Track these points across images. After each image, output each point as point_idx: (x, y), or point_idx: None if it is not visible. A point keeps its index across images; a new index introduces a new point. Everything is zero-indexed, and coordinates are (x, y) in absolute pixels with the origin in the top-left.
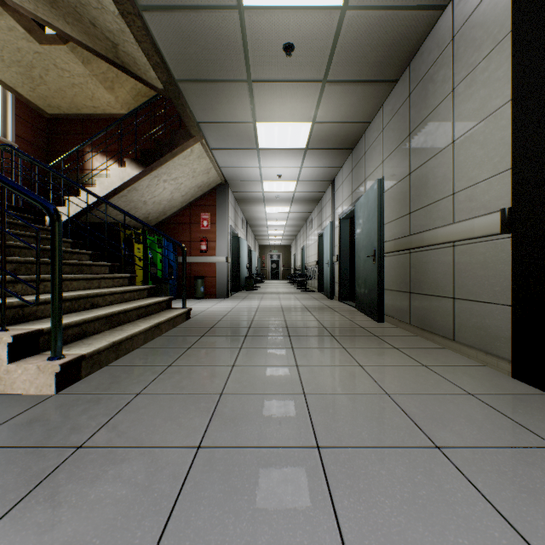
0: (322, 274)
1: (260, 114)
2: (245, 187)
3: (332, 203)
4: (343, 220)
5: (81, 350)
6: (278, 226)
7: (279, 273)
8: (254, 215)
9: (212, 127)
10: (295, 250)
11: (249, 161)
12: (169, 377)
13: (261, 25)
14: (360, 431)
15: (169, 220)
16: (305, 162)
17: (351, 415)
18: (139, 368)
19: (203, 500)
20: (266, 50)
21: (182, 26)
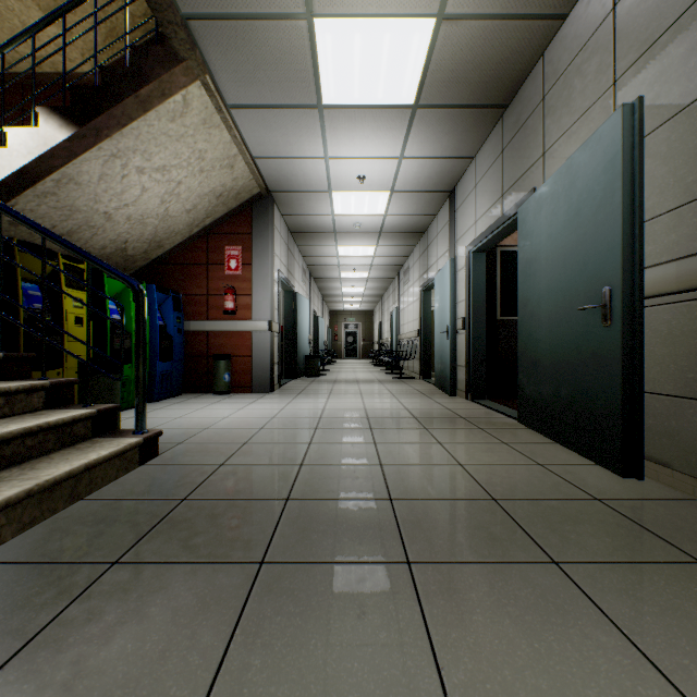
0: (427, 351)
1: None
2: (303, 206)
3: (451, 230)
4: (476, 255)
5: None
6: (357, 280)
7: (358, 350)
8: (320, 260)
9: (219, 34)
10: (379, 317)
11: (305, 141)
12: None
13: None
14: None
15: (170, 258)
16: (409, 144)
17: None
18: None
19: None
20: None
21: None
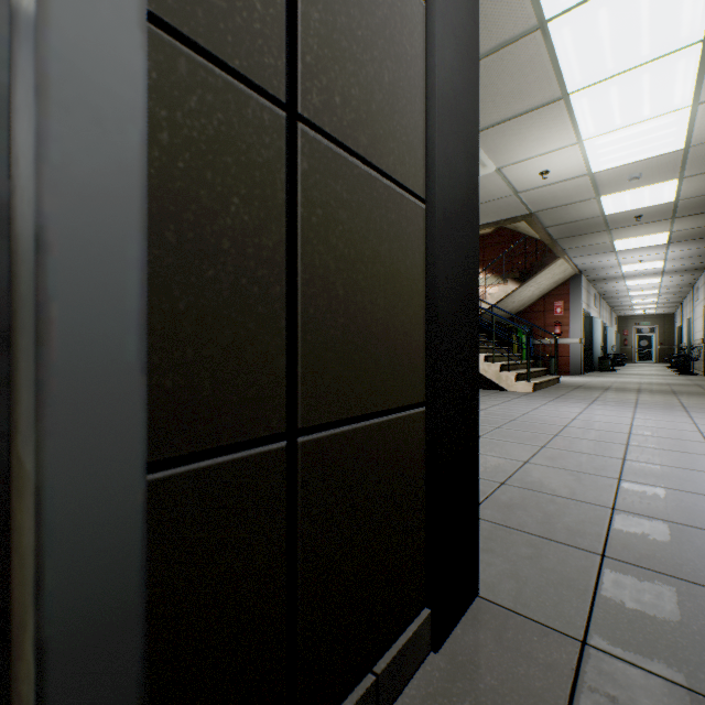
0: None
1: (616, 238)
2: (600, 272)
3: None
4: None
5: (532, 382)
6: (646, 295)
7: (652, 354)
8: (609, 289)
9: (574, 249)
10: (679, 322)
11: (605, 258)
12: (571, 394)
13: (616, 216)
14: (655, 404)
15: (524, 309)
16: (669, 249)
17: (654, 402)
18: (554, 392)
19: (599, 403)
20: (620, 220)
21: (566, 226)
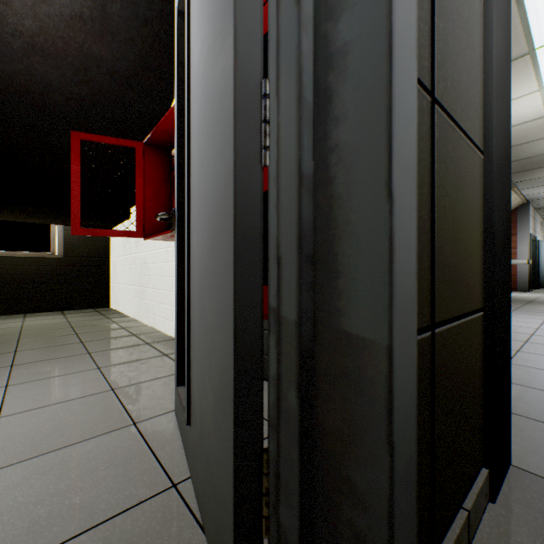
0: None
1: None
2: None
3: None
4: None
5: None
6: None
7: None
8: None
9: (523, 182)
10: None
11: None
12: (525, 307)
13: None
14: None
15: None
16: None
17: None
18: None
19: None
20: None
21: (518, 163)
